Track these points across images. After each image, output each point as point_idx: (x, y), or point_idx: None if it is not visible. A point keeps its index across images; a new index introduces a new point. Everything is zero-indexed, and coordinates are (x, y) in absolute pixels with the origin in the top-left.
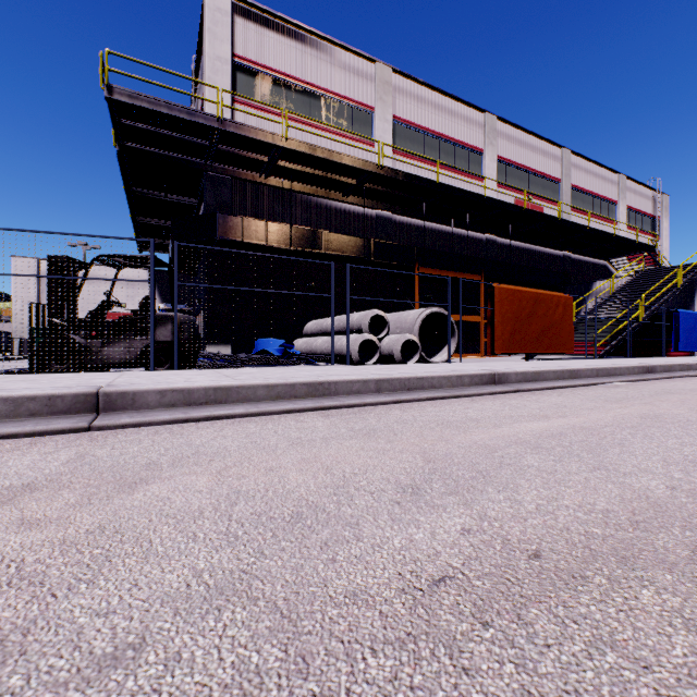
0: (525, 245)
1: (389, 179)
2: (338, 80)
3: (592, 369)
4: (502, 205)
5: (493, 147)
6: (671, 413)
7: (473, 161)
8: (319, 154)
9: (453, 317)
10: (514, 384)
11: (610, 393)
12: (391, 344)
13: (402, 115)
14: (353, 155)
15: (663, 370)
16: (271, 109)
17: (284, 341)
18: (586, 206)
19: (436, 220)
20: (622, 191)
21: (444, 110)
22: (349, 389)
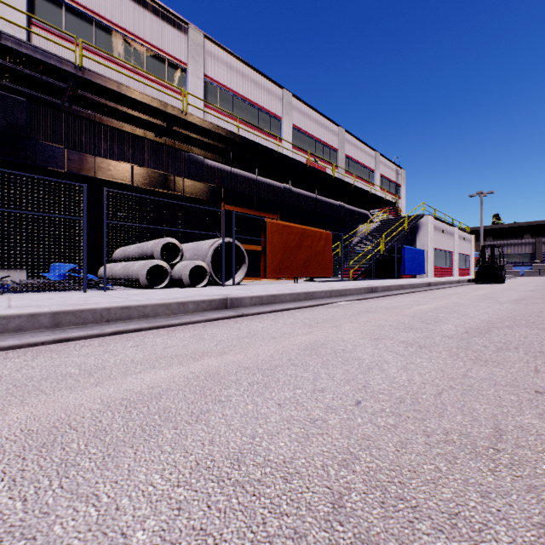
0: (313, 195)
1: (194, 125)
2: (151, 31)
3: (327, 291)
4: (292, 161)
5: (289, 117)
6: (340, 339)
7: (274, 125)
8: (120, 89)
9: (255, 247)
10: (246, 308)
11: (321, 314)
12: (181, 269)
13: (213, 76)
14: (167, 101)
15: (383, 290)
16: (77, 41)
17: (74, 266)
18: (355, 171)
19: (243, 168)
20: (377, 163)
21: (250, 80)
22: (0, 327)
